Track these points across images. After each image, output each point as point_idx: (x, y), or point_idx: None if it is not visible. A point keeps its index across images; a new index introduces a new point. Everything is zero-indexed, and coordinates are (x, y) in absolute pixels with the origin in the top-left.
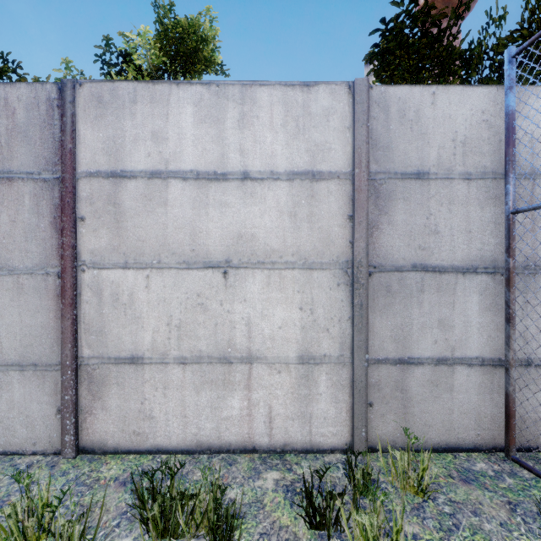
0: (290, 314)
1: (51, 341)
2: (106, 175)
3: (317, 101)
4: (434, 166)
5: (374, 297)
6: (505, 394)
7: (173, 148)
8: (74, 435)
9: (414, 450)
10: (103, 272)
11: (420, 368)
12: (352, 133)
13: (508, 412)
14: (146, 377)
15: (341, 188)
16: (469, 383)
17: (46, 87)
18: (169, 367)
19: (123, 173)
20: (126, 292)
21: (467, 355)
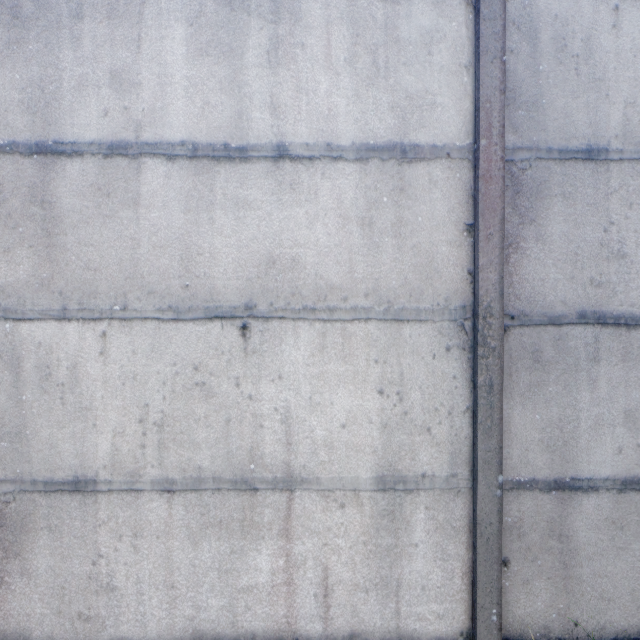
0: (361, 402)
1: None
2: (28, 149)
3: (410, 17)
4: (616, 138)
5: (510, 372)
6: None
7: (150, 101)
8: None
9: None
10: (22, 326)
11: (592, 498)
12: (474, 75)
13: None
14: (101, 516)
15: (454, 176)
16: None
17: None
18: (143, 497)
19: (59, 146)
20: (64, 363)
21: None
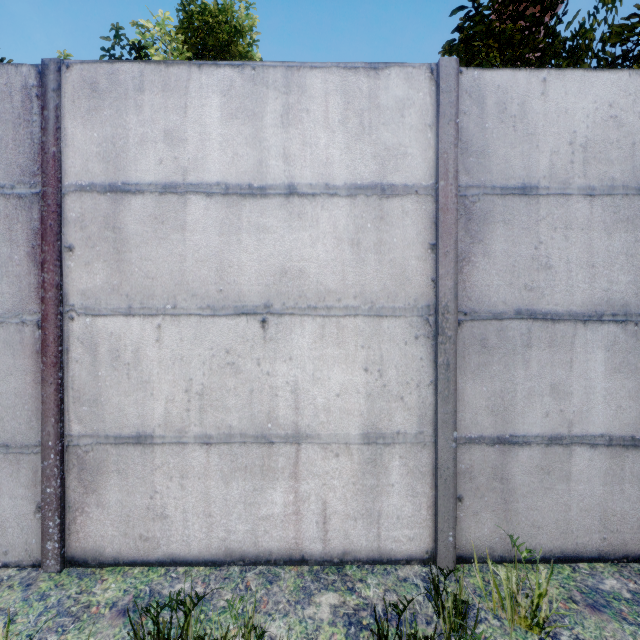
0: (351, 378)
1: (28, 413)
2: (103, 189)
3: (388, 89)
4: (544, 178)
5: (464, 355)
6: None
7: (194, 152)
8: (59, 542)
9: (518, 559)
10: (99, 320)
11: (526, 450)
12: (436, 132)
13: None
14: (157, 462)
15: (421, 208)
16: (592, 469)
17: (21, 70)
18: (188, 448)
19: (126, 187)
20: (129, 348)
21: (589, 432)
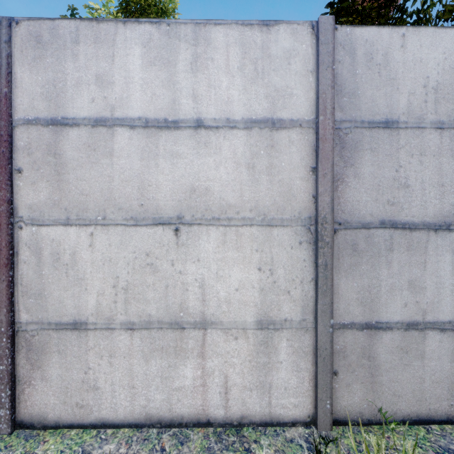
0: (248, 275)
1: None
2: (46, 122)
3: (277, 41)
4: (403, 114)
5: (338, 257)
6: None
7: (120, 93)
8: (10, 409)
9: (382, 422)
10: (42, 229)
11: (389, 334)
12: (316, 77)
13: None
14: (90, 344)
15: (304, 138)
16: (442, 349)
17: None
18: (115, 333)
19: (65, 120)
20: (68, 251)
21: (439, 319)
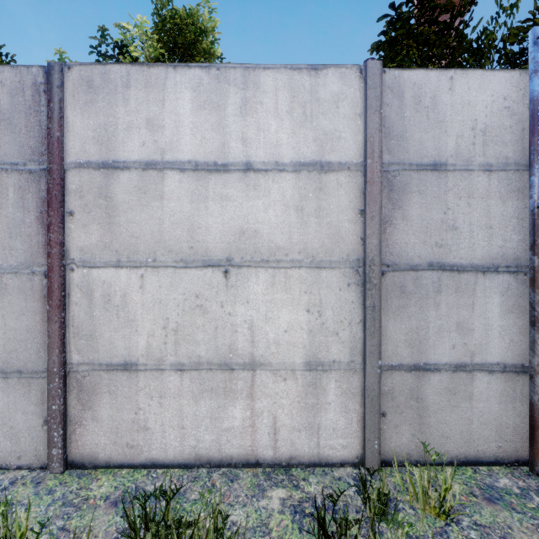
0: (296, 317)
1: (37, 345)
2: (97, 166)
3: (326, 85)
4: (451, 157)
5: (387, 299)
6: (530, 403)
7: (170, 136)
8: (62, 448)
9: (430, 463)
10: (94, 271)
11: (437, 375)
12: (364, 120)
13: (533, 423)
14: (140, 385)
15: (352, 181)
16: (490, 391)
17: (31, 70)
18: (165, 374)
19: (116, 164)
20: (118, 293)
21: (487, 361)
